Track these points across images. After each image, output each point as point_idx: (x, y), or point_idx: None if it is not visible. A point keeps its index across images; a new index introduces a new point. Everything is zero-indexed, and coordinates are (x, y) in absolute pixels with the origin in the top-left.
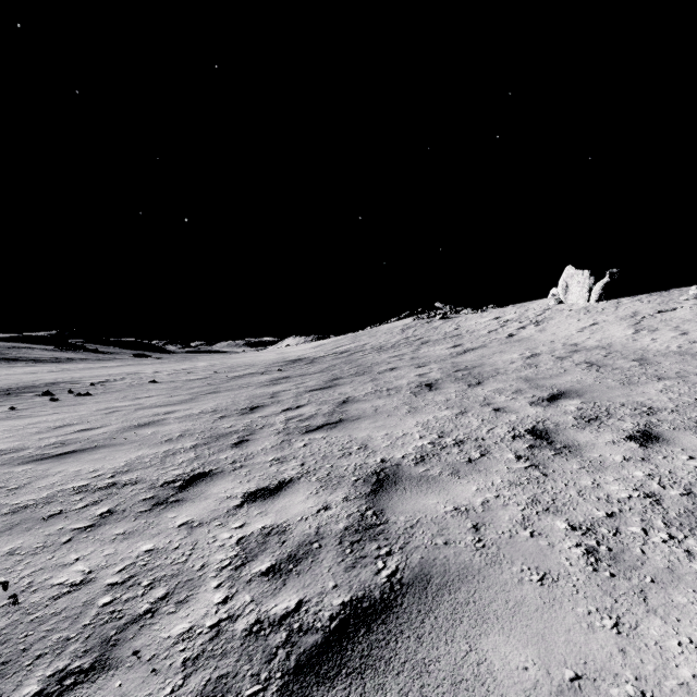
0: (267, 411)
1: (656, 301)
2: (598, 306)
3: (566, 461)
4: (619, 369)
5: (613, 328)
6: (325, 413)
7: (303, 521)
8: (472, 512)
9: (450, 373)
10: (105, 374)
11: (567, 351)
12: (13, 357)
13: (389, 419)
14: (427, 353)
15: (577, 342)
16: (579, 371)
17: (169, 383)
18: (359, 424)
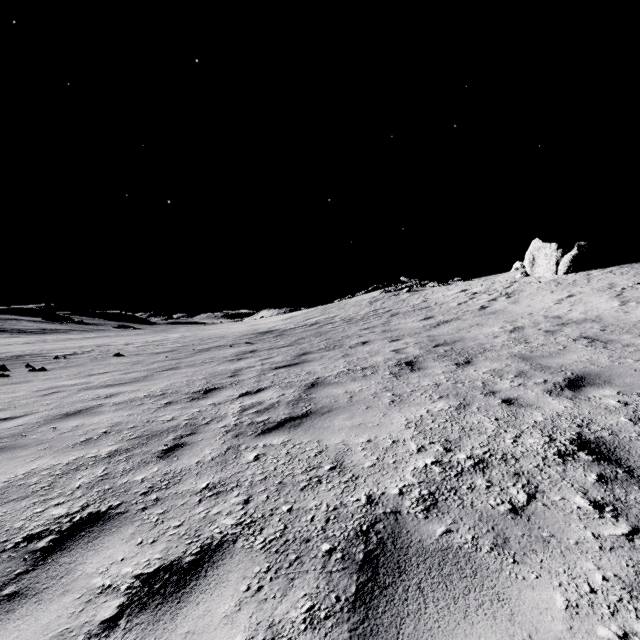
0: (222, 395)
1: (629, 272)
2: (568, 278)
3: None
4: (632, 346)
5: (594, 300)
6: (288, 401)
7: None
8: None
9: (429, 348)
10: (76, 345)
11: (554, 324)
12: None
13: (369, 414)
14: (398, 325)
15: (559, 314)
16: (583, 348)
17: (133, 357)
18: (331, 420)
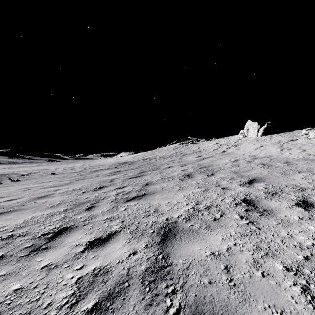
0: (107, 189)
1: (288, 136)
2: (262, 138)
3: (268, 219)
4: (278, 167)
5: (270, 148)
6: (136, 190)
7: (119, 263)
8: (222, 256)
9: (197, 169)
10: (30, 169)
11: (251, 158)
12: None
13: (169, 194)
14: (186, 159)
15: (255, 154)
16: (259, 168)
17: (61, 174)
18: (154, 196)
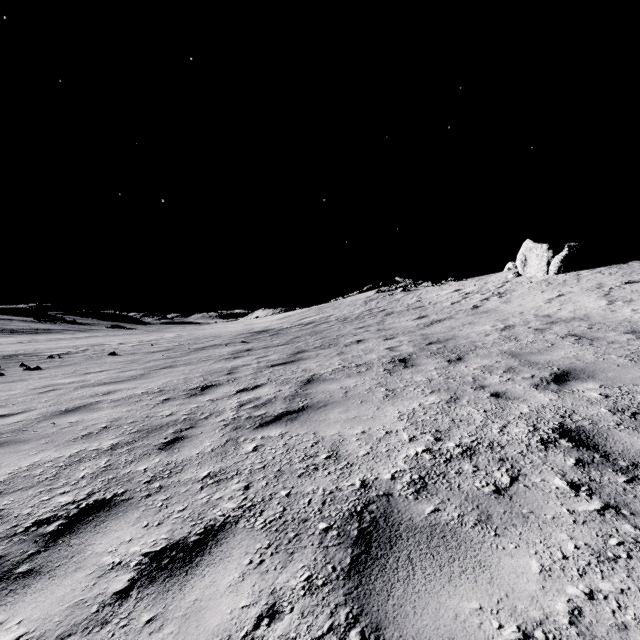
0: (219, 391)
1: (617, 273)
2: (558, 278)
3: None
4: (616, 343)
5: (583, 299)
6: (285, 396)
7: None
8: None
9: (422, 346)
10: (70, 345)
11: (543, 322)
12: None
13: (363, 407)
14: (393, 324)
15: (549, 313)
16: (570, 345)
17: (128, 356)
18: (327, 414)
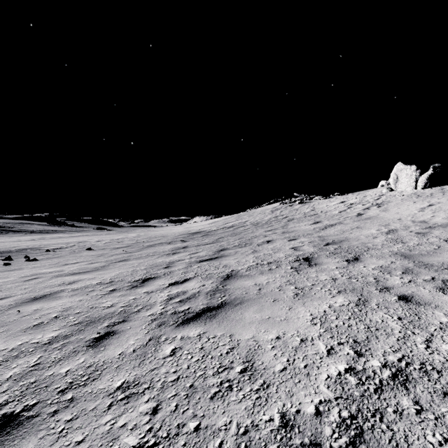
0: (155, 284)
1: None
2: (425, 192)
3: None
4: None
5: None
6: (207, 291)
7: None
8: None
9: (321, 246)
10: (64, 242)
11: (422, 227)
12: (18, 230)
13: (276, 307)
14: (294, 228)
15: (424, 219)
16: None
17: (99, 251)
18: (243, 312)
